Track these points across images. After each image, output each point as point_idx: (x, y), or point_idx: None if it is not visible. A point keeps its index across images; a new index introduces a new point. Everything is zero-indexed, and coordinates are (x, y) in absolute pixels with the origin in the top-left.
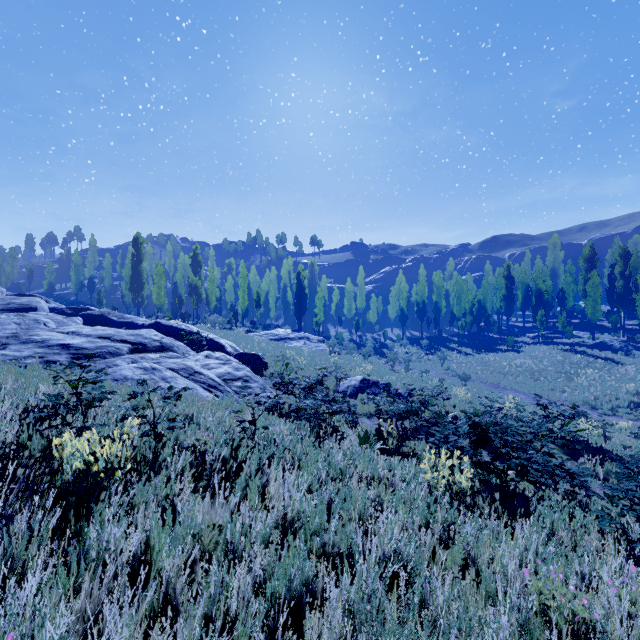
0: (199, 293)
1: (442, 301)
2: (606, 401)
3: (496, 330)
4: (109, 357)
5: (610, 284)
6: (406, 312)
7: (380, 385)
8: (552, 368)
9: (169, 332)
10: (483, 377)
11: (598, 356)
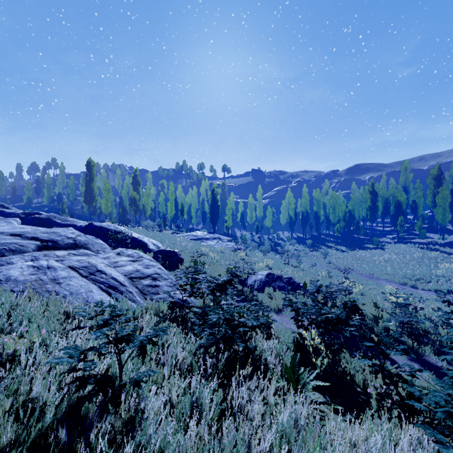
0: (137, 204)
1: (321, 211)
2: None
3: (362, 233)
4: (9, 254)
5: (452, 197)
6: (294, 219)
7: (283, 279)
8: (414, 262)
9: (100, 232)
10: (359, 269)
11: (450, 253)
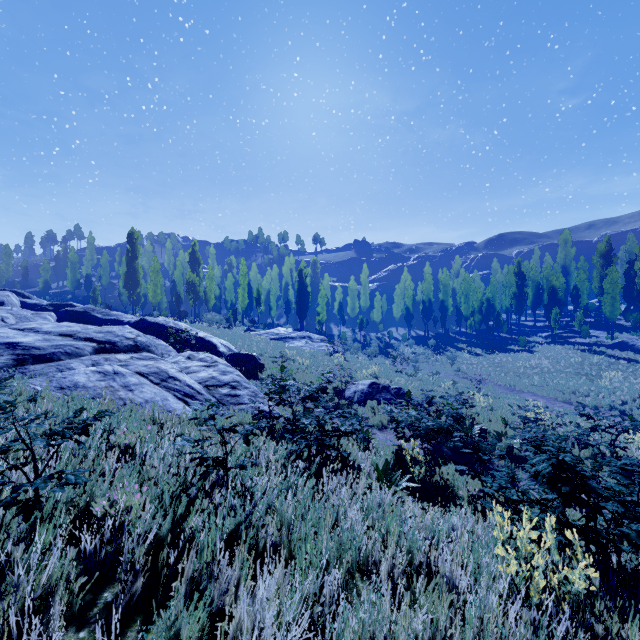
0: (197, 291)
1: (449, 299)
2: (636, 406)
3: (506, 329)
4: (65, 358)
5: (627, 281)
6: (412, 311)
7: (391, 390)
8: (571, 369)
9: (155, 330)
10: (497, 379)
11: (619, 357)
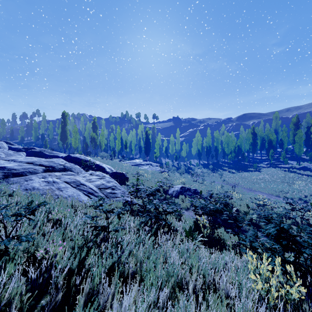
0: (95, 141)
1: (219, 146)
2: (311, 198)
3: (247, 160)
4: (29, 174)
5: (306, 137)
6: (201, 151)
7: (191, 190)
8: (279, 180)
9: (75, 160)
10: (243, 185)
11: (303, 174)
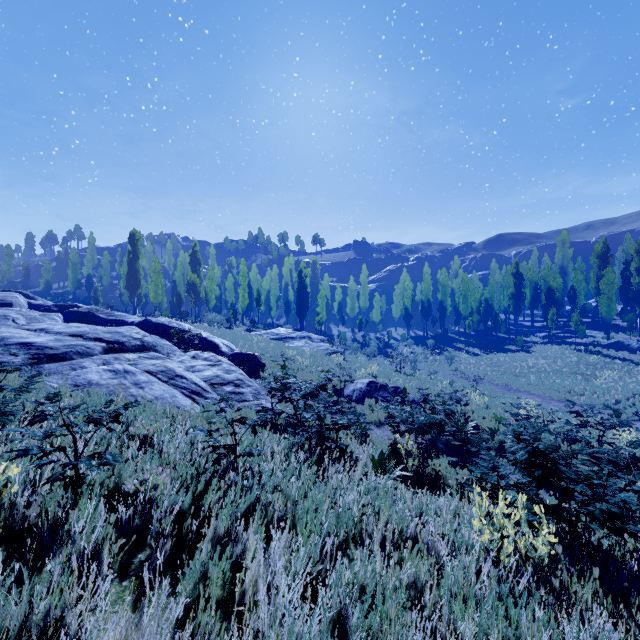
0: (197, 291)
1: (447, 300)
2: (629, 405)
3: (504, 329)
4: (77, 358)
5: (623, 282)
6: (411, 311)
7: (389, 388)
8: (567, 369)
9: (159, 330)
10: (494, 378)
11: (615, 356)
